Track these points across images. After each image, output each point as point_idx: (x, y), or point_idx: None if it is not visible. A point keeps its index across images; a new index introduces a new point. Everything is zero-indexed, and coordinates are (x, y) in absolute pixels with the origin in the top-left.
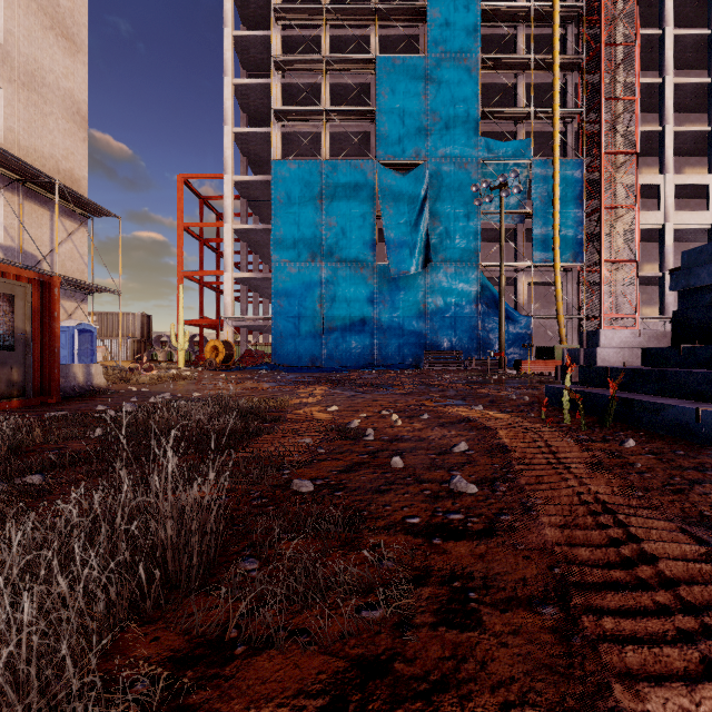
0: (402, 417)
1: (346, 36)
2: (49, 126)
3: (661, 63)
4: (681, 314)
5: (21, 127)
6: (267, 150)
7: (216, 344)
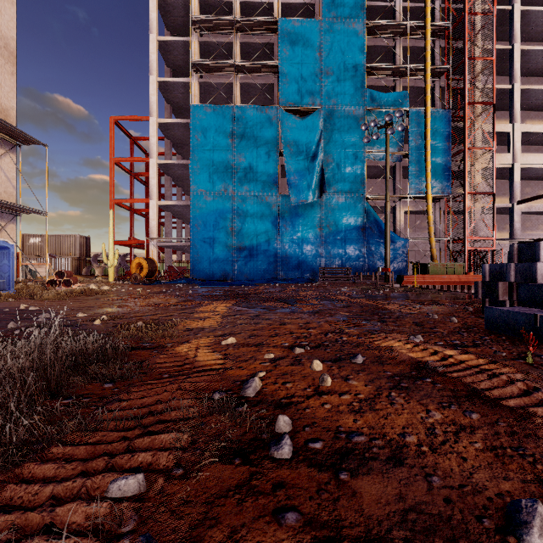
0: (325, 361)
1: (254, 3)
2: None
3: (510, 33)
4: None
5: None
6: (187, 99)
7: (140, 261)
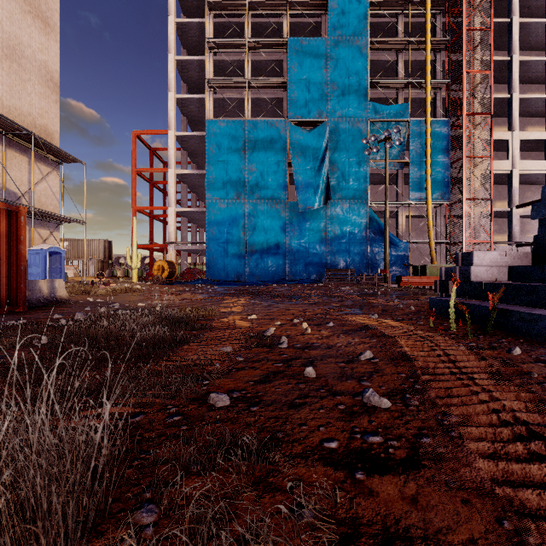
0: (311, 325)
1: (264, 22)
2: (27, 90)
3: (509, 45)
4: (541, 238)
5: (4, 90)
6: (202, 112)
7: (162, 263)
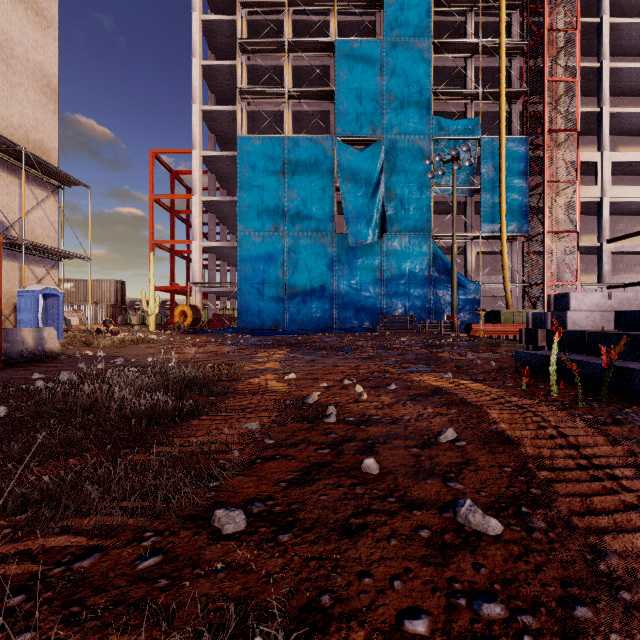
0: (366, 388)
1: (307, 21)
2: (18, 96)
3: (598, 49)
4: None
5: None
6: (233, 128)
7: (184, 308)
